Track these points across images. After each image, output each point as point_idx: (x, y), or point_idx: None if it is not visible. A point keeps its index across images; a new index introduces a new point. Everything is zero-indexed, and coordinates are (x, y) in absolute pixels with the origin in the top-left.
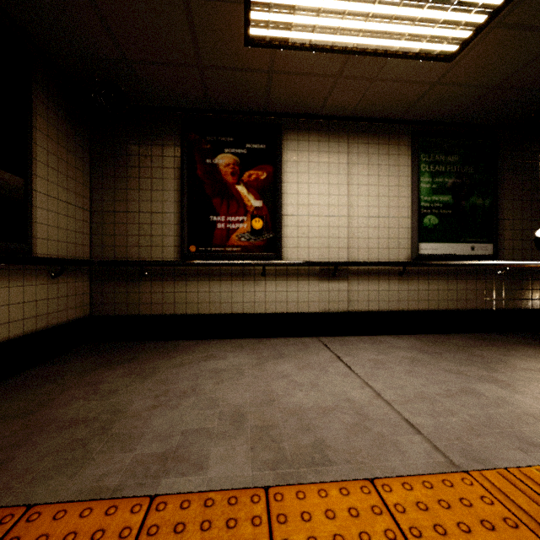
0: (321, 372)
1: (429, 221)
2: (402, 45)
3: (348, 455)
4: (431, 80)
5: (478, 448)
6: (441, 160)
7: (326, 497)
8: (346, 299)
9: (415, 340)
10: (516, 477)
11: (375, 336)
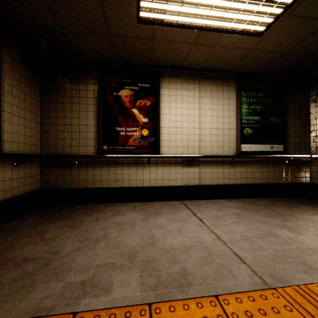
0: (183, 223)
1: (247, 131)
2: (232, 25)
3: (201, 279)
4: (248, 47)
5: (280, 272)
6: (254, 95)
7: (188, 309)
8: (198, 177)
9: (239, 202)
10: (304, 291)
11: (215, 199)
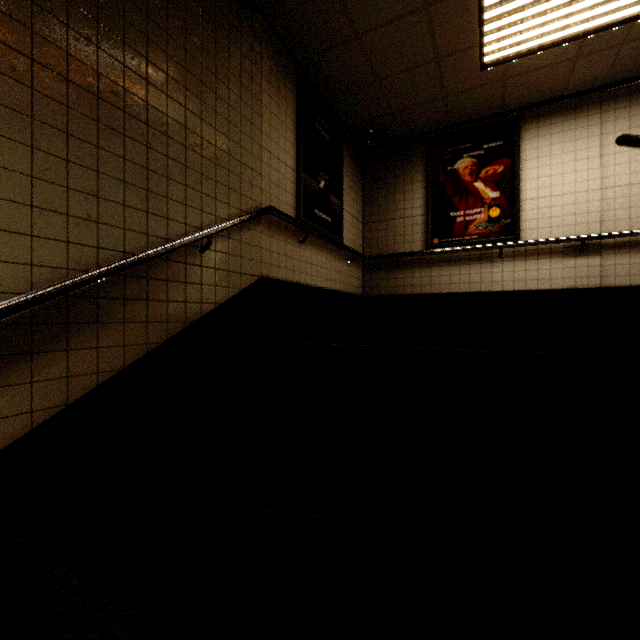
0: None
1: None
2: None
3: None
4: None
5: None
6: None
7: None
8: (598, 274)
9: None
10: None
11: None
